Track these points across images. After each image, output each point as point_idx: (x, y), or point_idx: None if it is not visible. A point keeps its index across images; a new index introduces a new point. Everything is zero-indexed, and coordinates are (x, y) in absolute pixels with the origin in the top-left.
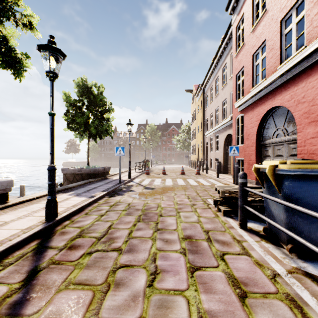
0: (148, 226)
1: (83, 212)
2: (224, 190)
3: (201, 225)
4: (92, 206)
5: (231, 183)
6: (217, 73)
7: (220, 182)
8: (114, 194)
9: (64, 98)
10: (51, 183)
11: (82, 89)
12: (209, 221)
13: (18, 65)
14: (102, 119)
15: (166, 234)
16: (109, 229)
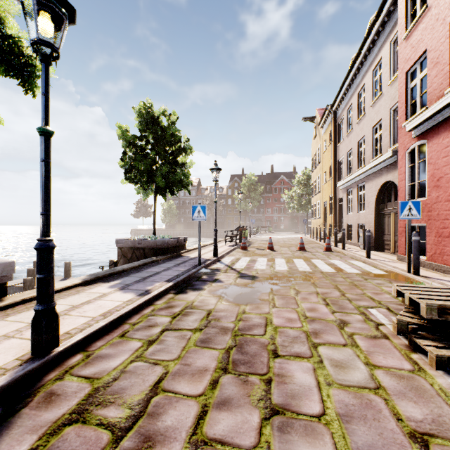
0: (247, 392)
1: (118, 331)
2: (435, 302)
3: (390, 406)
4: (140, 315)
5: (402, 270)
6: (361, 80)
7: (377, 268)
8: (186, 286)
9: (119, 134)
10: (43, 276)
11: (145, 120)
12: (408, 390)
13: (28, 70)
14: (175, 163)
15: (297, 439)
16: (153, 396)
